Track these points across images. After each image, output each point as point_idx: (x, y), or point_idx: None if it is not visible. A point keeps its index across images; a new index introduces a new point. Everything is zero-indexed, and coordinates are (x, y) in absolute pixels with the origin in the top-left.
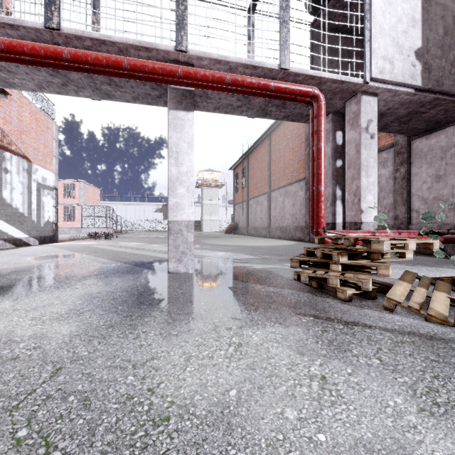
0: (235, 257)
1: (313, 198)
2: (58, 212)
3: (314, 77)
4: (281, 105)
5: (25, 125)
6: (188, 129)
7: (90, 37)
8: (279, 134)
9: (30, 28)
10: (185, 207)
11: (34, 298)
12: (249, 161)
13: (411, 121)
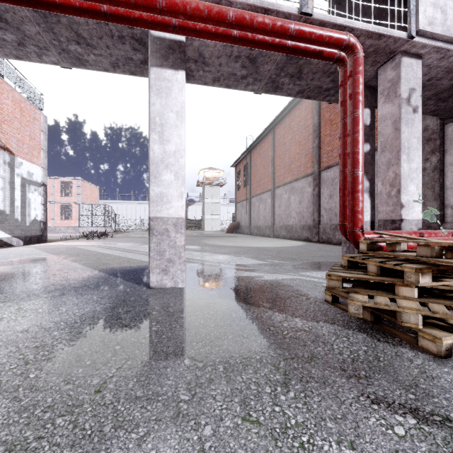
0: (239, 262)
1: (344, 188)
2: (55, 210)
3: (344, 29)
4: (296, 74)
5: (7, 114)
6: (176, 94)
7: None
8: (284, 127)
9: None
10: (172, 199)
11: None
12: (252, 157)
13: (452, 97)
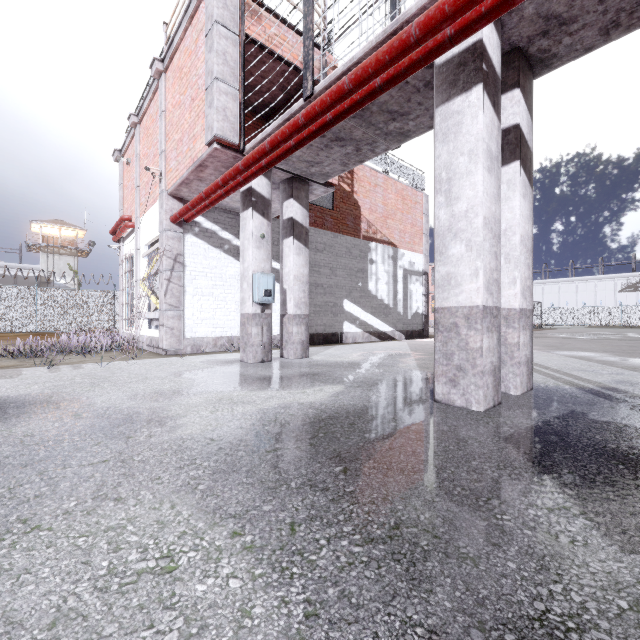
0: None
1: None
2: None
3: None
4: None
5: (391, 208)
6: (468, 126)
7: (336, 77)
8: None
9: (297, 111)
10: (462, 280)
11: (260, 393)
12: None
13: None
